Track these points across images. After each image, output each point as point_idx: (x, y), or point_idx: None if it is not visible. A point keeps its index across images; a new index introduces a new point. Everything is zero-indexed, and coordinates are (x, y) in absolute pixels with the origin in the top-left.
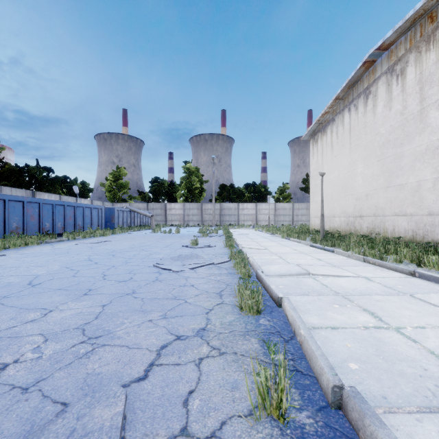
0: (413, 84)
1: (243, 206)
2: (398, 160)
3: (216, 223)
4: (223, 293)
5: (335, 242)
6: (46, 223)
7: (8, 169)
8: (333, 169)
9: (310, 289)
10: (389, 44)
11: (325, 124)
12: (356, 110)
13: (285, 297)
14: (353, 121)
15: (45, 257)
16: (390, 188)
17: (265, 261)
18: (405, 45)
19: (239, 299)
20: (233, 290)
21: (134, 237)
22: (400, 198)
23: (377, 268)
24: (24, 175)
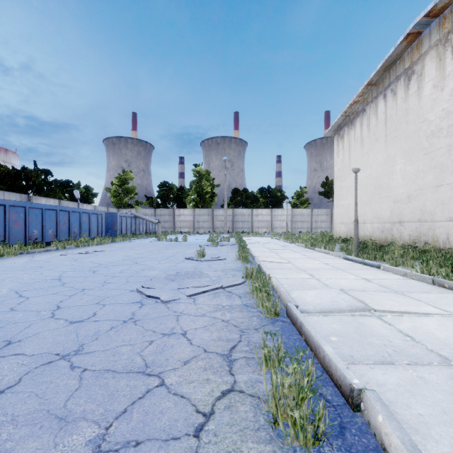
0: None
1: (257, 212)
2: None
3: (228, 230)
4: (234, 358)
5: (377, 254)
6: (34, 231)
7: (3, 172)
8: (364, 168)
9: (388, 345)
10: (442, 7)
11: (353, 116)
12: (394, 96)
13: (367, 389)
14: (390, 109)
15: (5, 274)
16: (443, 187)
17: (293, 283)
18: None
19: (266, 376)
20: (252, 347)
21: (134, 246)
22: None
23: None
24: (21, 179)
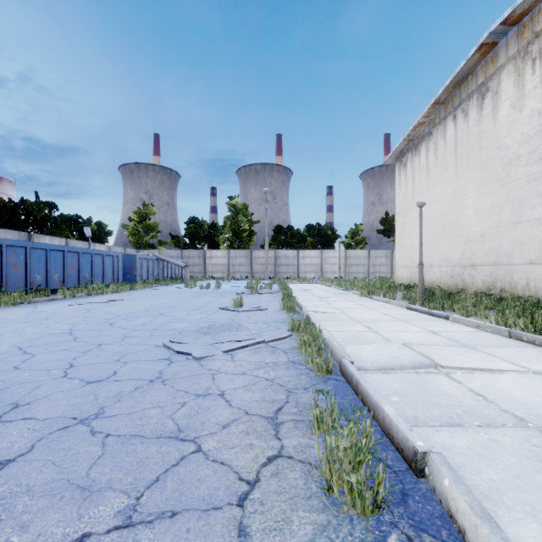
0: None
1: (304, 254)
2: (534, 183)
3: (269, 275)
4: (281, 420)
5: (445, 303)
6: (36, 276)
7: None
8: (430, 201)
9: (456, 406)
10: (520, 14)
11: (417, 141)
12: (465, 117)
13: (433, 452)
14: (461, 133)
15: (5, 327)
16: (521, 225)
17: (348, 336)
18: None
19: (318, 440)
20: (302, 409)
21: (158, 294)
22: (538, 238)
23: None
24: (19, 213)
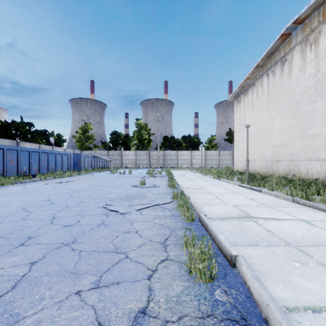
0: (325, 50)
1: (181, 153)
2: (311, 114)
3: (160, 166)
4: (167, 244)
5: (260, 183)
6: (23, 167)
7: None
8: (254, 123)
9: (257, 236)
10: (303, 18)
11: (247, 88)
12: (273, 75)
13: (239, 255)
14: (271, 84)
15: (11, 197)
16: (304, 138)
17: (204, 201)
18: (318, 18)
19: (186, 252)
20: (178, 238)
21: (95, 177)
22: (313, 146)
23: (309, 209)
24: (11, 129)
